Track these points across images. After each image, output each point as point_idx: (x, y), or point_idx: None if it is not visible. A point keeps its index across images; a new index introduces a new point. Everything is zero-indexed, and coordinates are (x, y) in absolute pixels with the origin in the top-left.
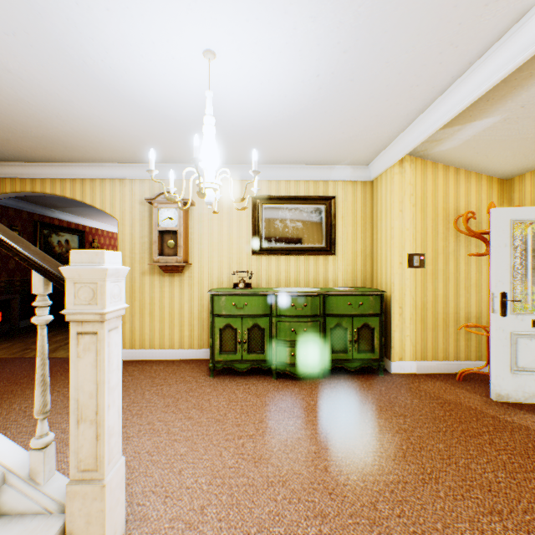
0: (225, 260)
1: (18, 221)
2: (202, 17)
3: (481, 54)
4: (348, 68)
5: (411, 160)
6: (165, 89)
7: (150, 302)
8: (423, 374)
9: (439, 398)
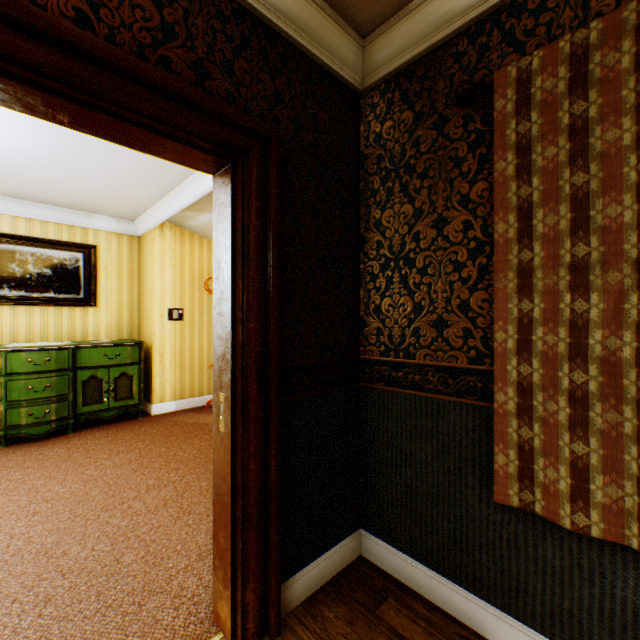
0: None
1: None
2: None
3: (188, 178)
4: (80, 152)
5: (172, 226)
6: None
7: None
8: (181, 410)
9: (183, 423)
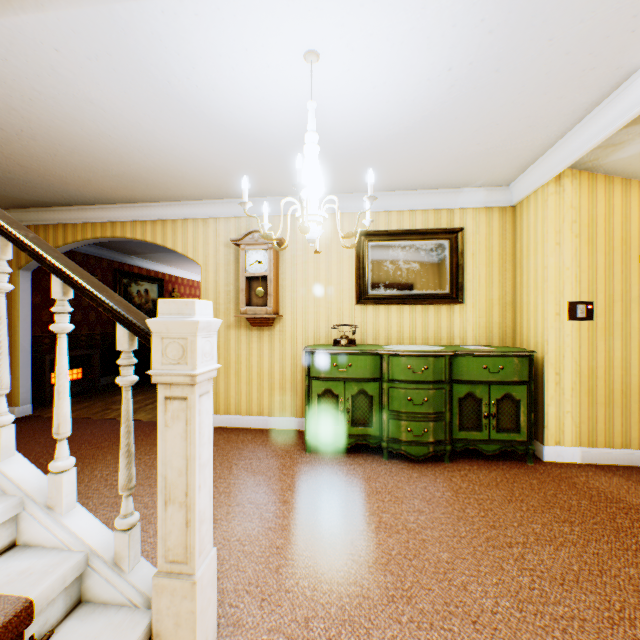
0: (322, 311)
1: (99, 269)
2: (305, 8)
3: None
4: (492, 54)
5: (573, 174)
6: (256, 106)
7: (236, 360)
8: (591, 466)
9: (620, 501)
